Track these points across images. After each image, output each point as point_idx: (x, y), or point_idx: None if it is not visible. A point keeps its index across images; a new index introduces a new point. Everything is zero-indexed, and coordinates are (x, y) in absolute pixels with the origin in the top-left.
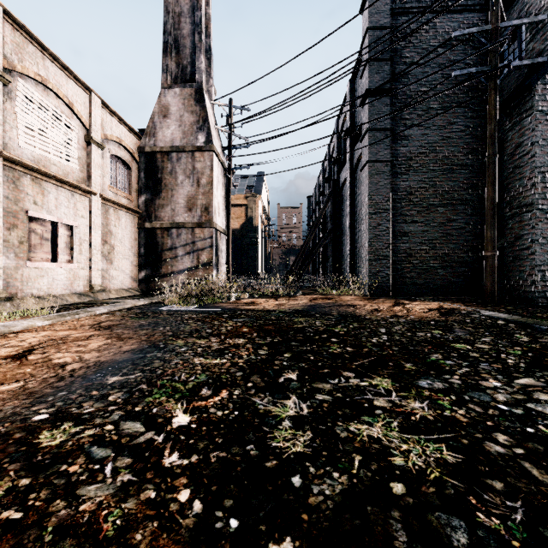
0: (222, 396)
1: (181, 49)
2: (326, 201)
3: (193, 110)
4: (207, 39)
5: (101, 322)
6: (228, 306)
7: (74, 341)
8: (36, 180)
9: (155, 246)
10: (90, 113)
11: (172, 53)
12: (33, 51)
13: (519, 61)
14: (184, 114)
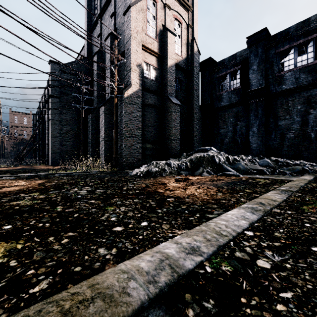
0: None
1: None
2: (38, 125)
3: None
4: None
5: None
6: None
7: None
8: None
9: None
10: None
11: None
12: None
13: (88, 106)
14: None
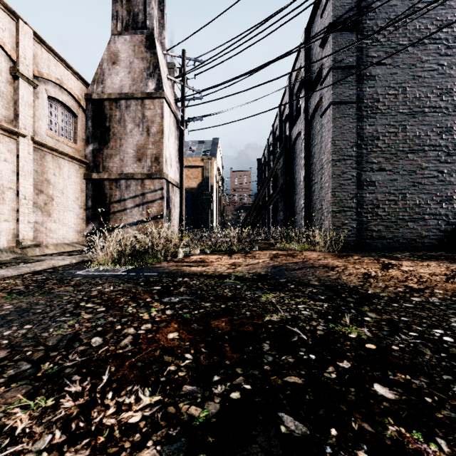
0: None
1: None
2: (278, 157)
3: (144, 57)
4: None
5: None
6: (170, 266)
7: None
8: None
9: (103, 198)
10: (17, 43)
11: (123, 0)
12: None
13: None
14: (134, 60)
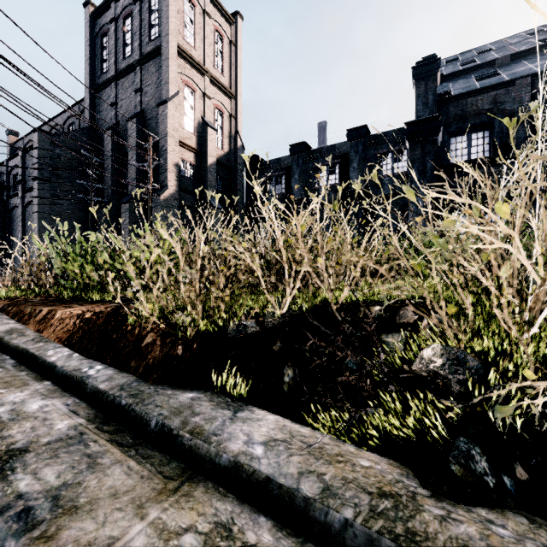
0: None
1: None
2: None
3: None
4: None
5: None
6: None
7: None
8: None
9: None
10: None
11: None
12: None
13: (100, 198)
14: None
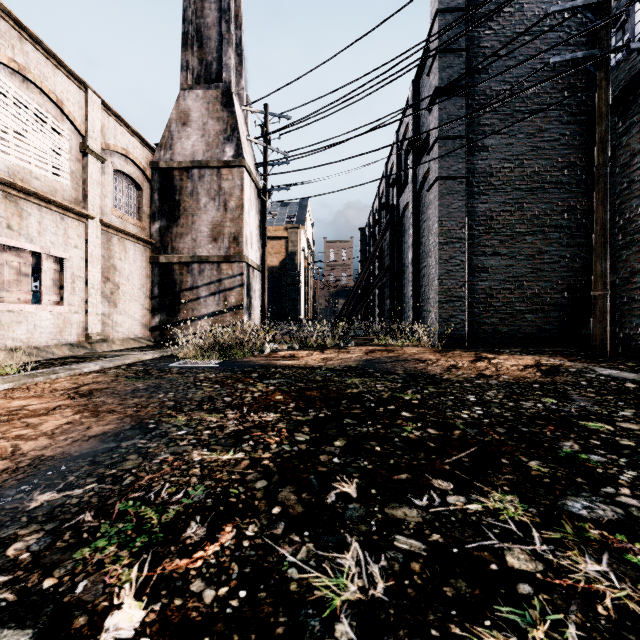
0: (222, 541)
1: (205, 41)
2: (383, 231)
3: (220, 117)
4: (237, 31)
5: (82, 385)
6: (260, 360)
7: (25, 417)
8: (10, 197)
9: (172, 285)
10: (86, 115)
11: (194, 47)
12: (7, 30)
13: (638, 42)
14: (208, 121)
